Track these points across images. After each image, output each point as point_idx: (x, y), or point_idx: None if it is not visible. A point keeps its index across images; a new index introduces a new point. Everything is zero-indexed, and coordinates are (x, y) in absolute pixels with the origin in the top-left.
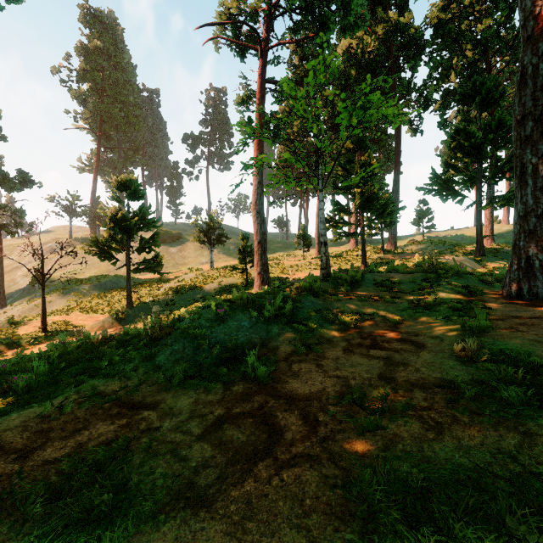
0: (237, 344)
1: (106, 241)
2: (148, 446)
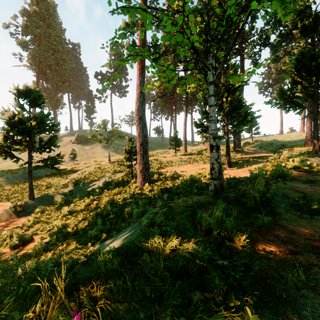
0: None
1: (5, 142)
2: None
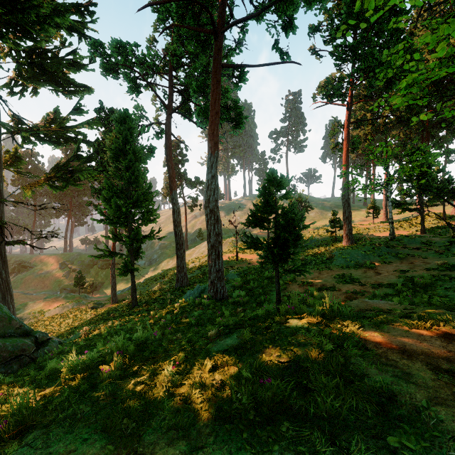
0: (358, 261)
1: None
2: (350, 274)
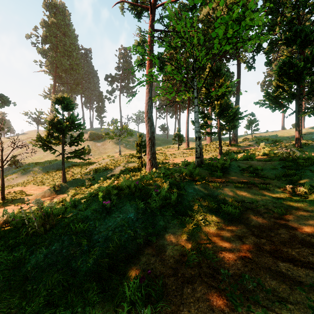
0: (120, 242)
1: (47, 138)
2: None
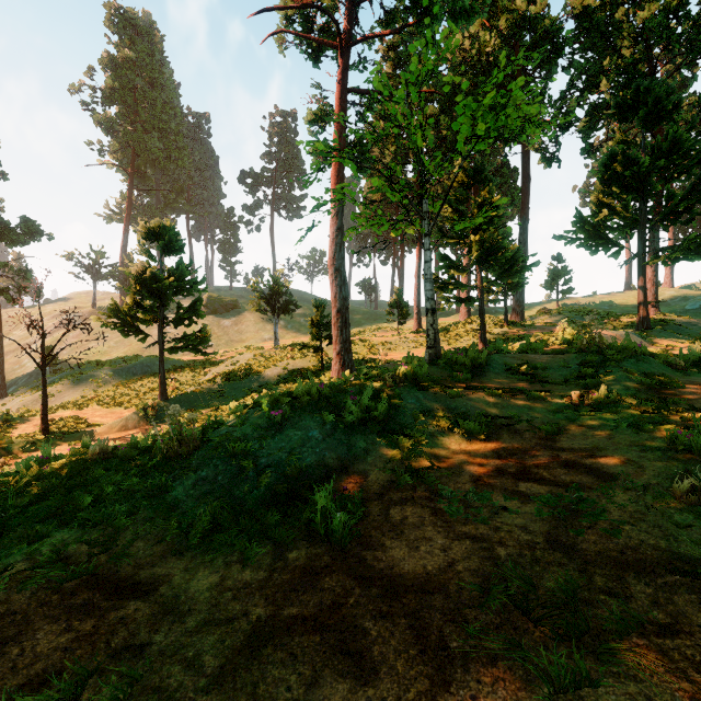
0: (300, 467)
1: (130, 309)
2: (113, 700)
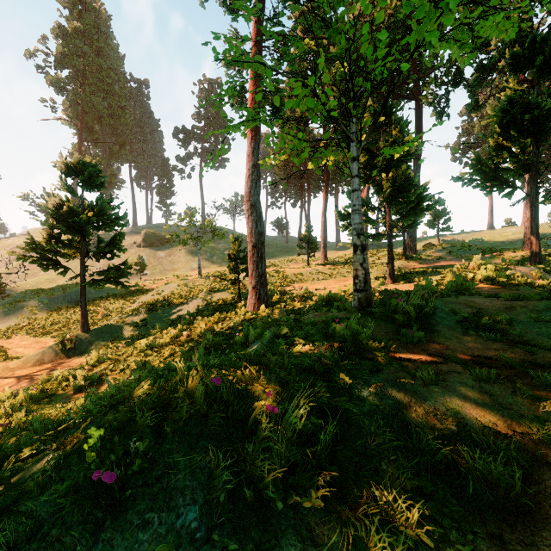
0: None
1: (48, 243)
2: None
